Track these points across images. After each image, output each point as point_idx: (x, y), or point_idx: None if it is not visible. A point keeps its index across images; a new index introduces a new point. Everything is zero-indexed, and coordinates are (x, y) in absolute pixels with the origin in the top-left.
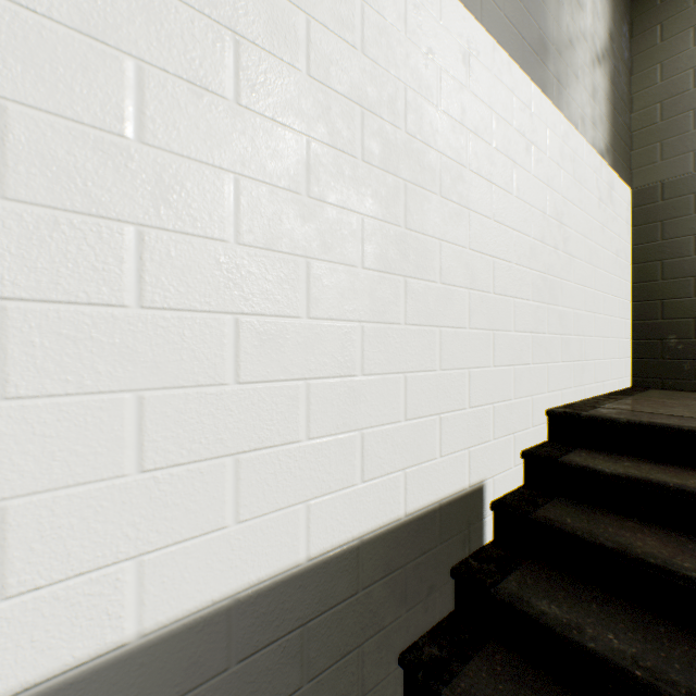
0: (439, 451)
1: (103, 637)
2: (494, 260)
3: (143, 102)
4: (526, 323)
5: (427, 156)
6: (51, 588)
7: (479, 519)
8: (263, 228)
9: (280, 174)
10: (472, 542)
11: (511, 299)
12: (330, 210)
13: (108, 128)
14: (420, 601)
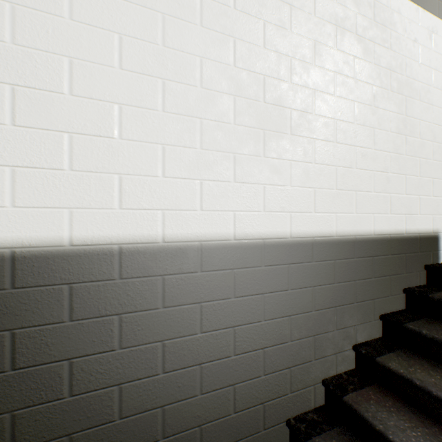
0: (419, 212)
1: (329, 232)
2: None
3: (336, 84)
4: None
5: (414, 84)
6: (321, 214)
7: (437, 250)
8: (362, 119)
9: (366, 100)
10: (433, 259)
11: None
12: (380, 111)
13: (330, 93)
14: (411, 272)
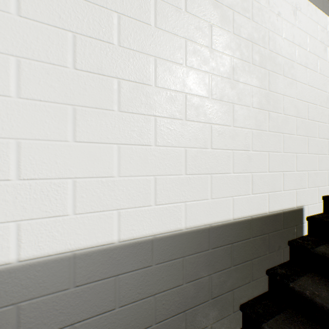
0: (283, 188)
1: (177, 225)
2: (308, 104)
3: (186, 52)
4: (324, 134)
5: (277, 59)
6: (165, 205)
7: (300, 223)
8: (219, 93)
9: (224, 72)
10: (297, 232)
11: (316, 122)
12: (240, 85)
13: (178, 62)
14: (274, 251)
